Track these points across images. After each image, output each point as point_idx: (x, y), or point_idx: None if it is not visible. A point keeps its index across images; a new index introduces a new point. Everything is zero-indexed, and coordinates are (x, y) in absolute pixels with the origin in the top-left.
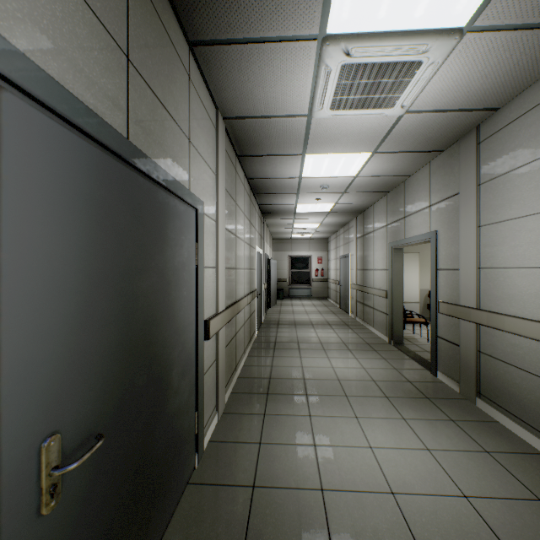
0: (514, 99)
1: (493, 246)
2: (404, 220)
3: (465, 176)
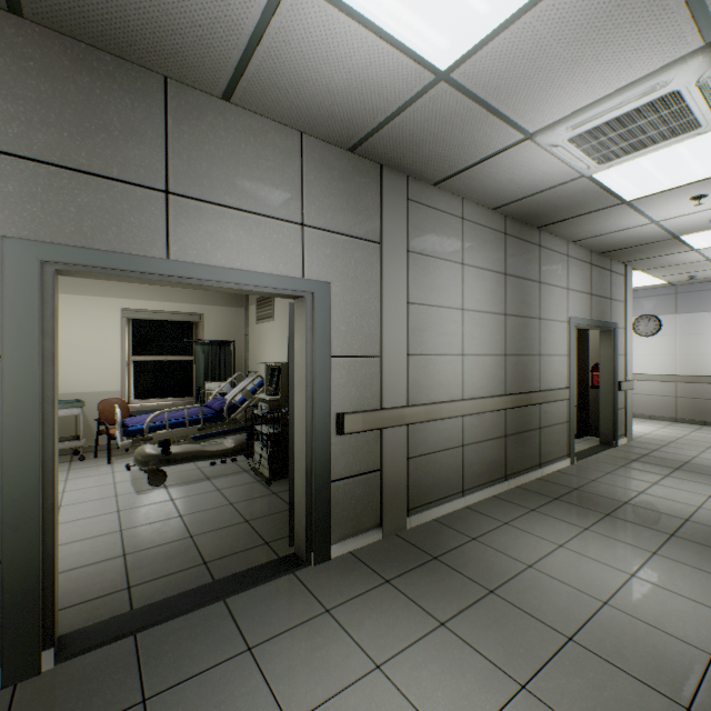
0: (443, 191)
1: (424, 331)
2: (169, 201)
3: (393, 227)
